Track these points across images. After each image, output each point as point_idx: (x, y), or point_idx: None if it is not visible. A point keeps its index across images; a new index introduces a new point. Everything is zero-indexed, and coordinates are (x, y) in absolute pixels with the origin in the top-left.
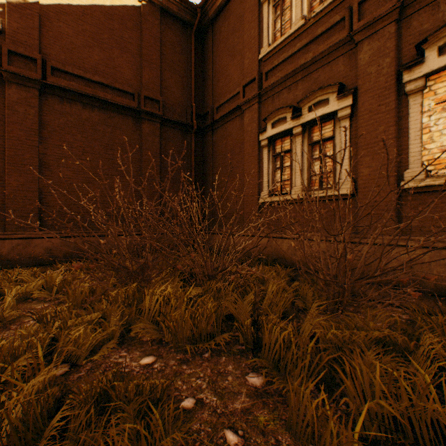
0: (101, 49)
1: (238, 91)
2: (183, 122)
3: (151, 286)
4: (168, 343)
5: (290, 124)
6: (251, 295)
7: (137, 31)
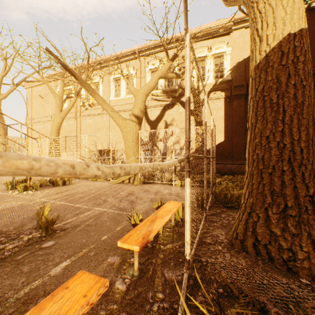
0: None
1: None
2: None
3: None
4: None
5: None
6: None
7: None
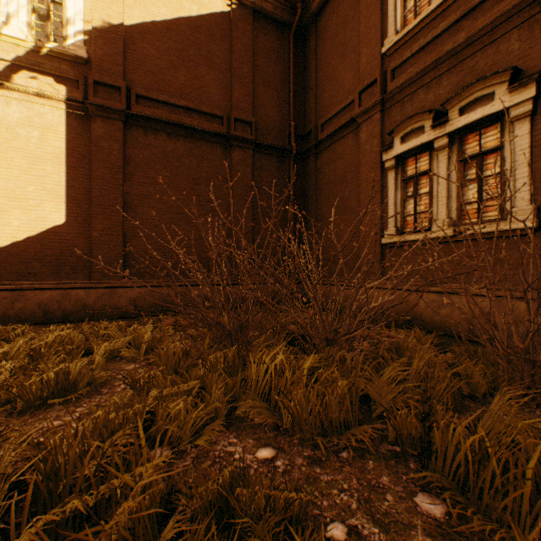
0: (186, 68)
1: (351, 100)
2: (279, 146)
3: (251, 349)
4: (288, 430)
5: (430, 135)
6: (393, 371)
7: (226, 41)
